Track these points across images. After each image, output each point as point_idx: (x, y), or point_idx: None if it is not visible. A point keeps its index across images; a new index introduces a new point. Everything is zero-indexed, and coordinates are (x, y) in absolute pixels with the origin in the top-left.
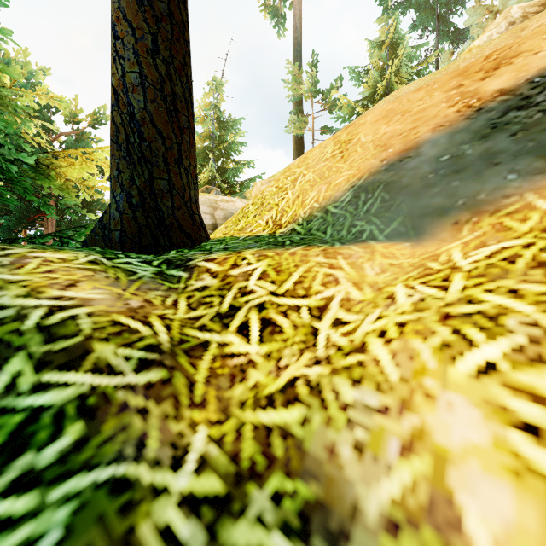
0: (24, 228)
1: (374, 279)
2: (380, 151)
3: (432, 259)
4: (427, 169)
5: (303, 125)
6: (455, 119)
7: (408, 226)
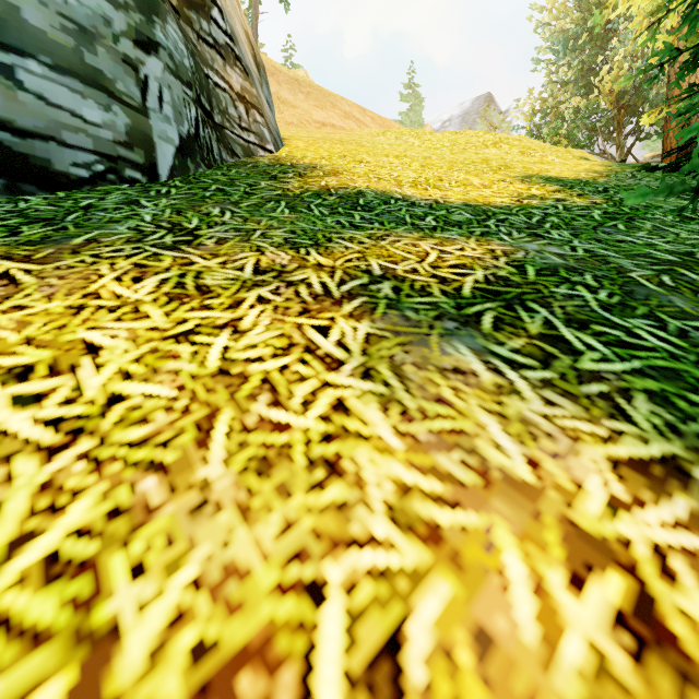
0: None
1: None
2: None
3: None
4: None
5: None
6: None
7: None
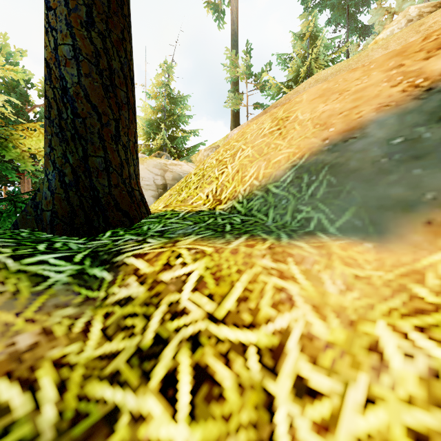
0: (3, 185)
1: (339, 301)
2: (321, 130)
3: (414, 279)
4: (378, 152)
5: (239, 102)
6: (401, 99)
7: (364, 219)
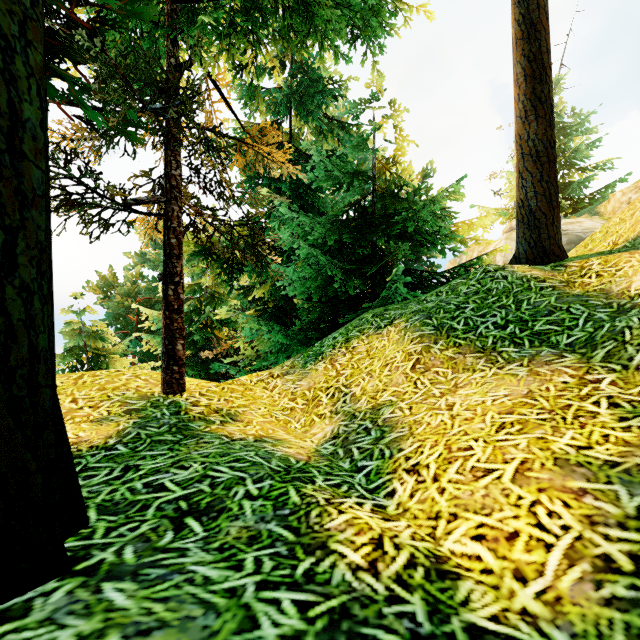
0: None
1: None
2: None
3: None
4: None
5: None
6: None
7: None
